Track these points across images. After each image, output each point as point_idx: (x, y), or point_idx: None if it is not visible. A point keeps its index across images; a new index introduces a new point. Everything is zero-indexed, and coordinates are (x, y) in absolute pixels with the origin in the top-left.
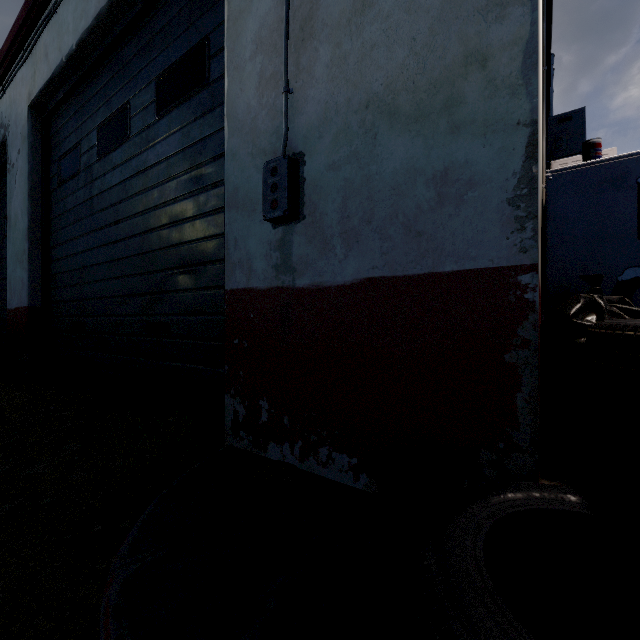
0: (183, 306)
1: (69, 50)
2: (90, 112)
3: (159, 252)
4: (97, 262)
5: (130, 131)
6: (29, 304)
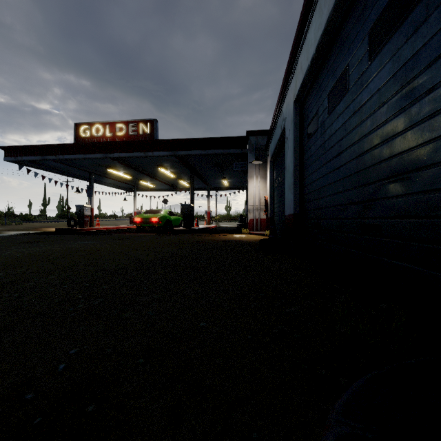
0: (393, 210)
1: (312, 56)
2: (323, 87)
3: (371, 168)
4: (327, 183)
5: (348, 85)
6: (293, 212)
